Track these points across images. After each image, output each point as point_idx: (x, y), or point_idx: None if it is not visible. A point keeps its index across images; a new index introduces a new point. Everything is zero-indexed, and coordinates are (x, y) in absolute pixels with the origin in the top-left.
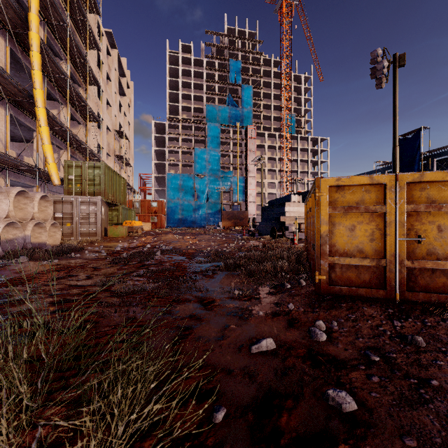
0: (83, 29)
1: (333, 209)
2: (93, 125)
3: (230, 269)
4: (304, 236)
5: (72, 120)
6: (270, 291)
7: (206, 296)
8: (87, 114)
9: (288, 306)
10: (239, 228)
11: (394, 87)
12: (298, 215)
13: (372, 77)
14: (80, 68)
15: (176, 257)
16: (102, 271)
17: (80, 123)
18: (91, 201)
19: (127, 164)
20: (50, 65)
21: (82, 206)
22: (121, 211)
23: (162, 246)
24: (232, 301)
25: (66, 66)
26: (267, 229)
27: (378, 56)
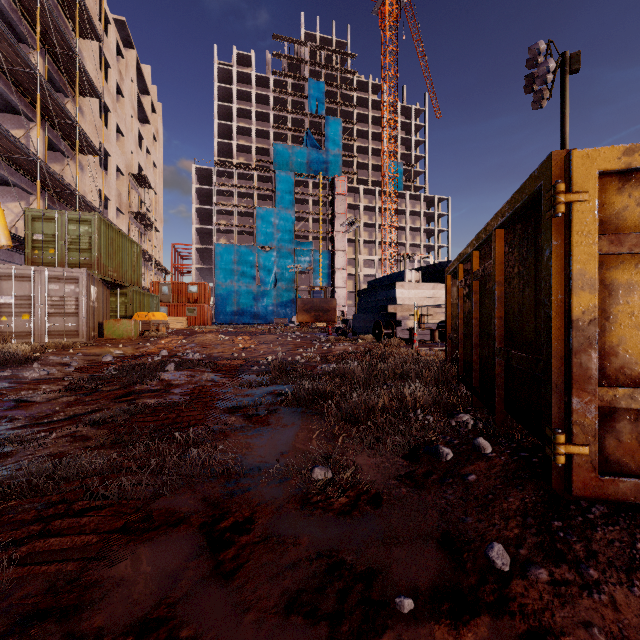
0: (71, 2)
1: (613, 242)
2: (88, 159)
3: (305, 402)
4: (425, 335)
5: (54, 150)
6: (405, 470)
7: (234, 494)
8: (77, 139)
9: (492, 556)
10: (323, 325)
11: (563, 105)
12: (416, 303)
13: (527, 91)
14: (65, 66)
15: (203, 376)
16: (31, 408)
17: (68, 156)
18: (68, 277)
19: (150, 227)
20: (4, 48)
21: (51, 285)
22: (132, 296)
23: (188, 354)
24: (307, 517)
25: (41, 60)
26: (367, 326)
27: (539, 54)
